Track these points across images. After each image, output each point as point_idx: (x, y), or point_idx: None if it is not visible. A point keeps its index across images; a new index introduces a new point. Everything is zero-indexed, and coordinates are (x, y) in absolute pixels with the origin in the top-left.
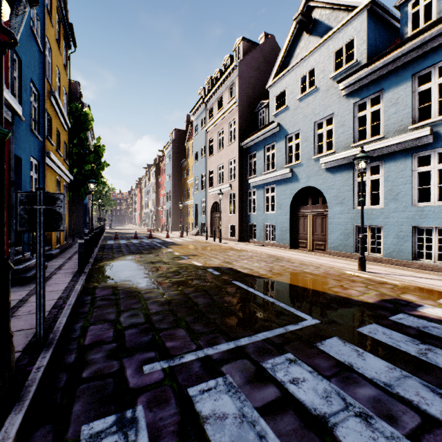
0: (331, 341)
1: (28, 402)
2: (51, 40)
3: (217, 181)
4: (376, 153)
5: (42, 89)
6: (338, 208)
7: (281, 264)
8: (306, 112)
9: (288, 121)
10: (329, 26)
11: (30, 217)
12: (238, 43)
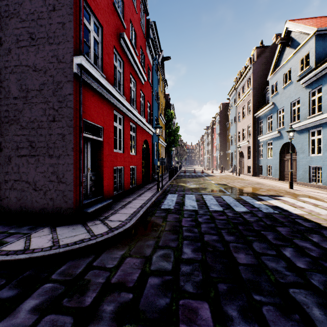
0: (226, 196)
1: (162, 191)
2: (159, 94)
3: (241, 138)
4: (318, 123)
5: (157, 116)
6: (301, 156)
7: (255, 185)
8: (287, 96)
9: (278, 101)
10: (298, 43)
11: (160, 162)
12: (253, 51)
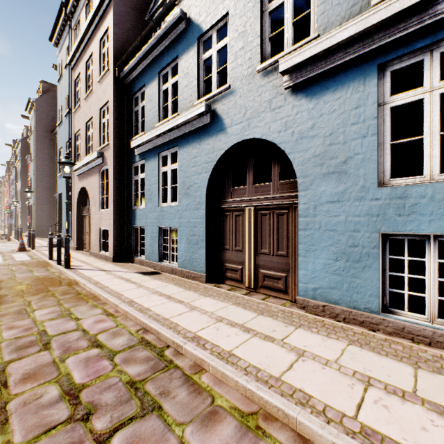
0: None
1: None
2: None
3: (84, 151)
4: None
5: None
6: (327, 188)
7: None
8: None
9: (203, 2)
10: None
11: None
12: None
